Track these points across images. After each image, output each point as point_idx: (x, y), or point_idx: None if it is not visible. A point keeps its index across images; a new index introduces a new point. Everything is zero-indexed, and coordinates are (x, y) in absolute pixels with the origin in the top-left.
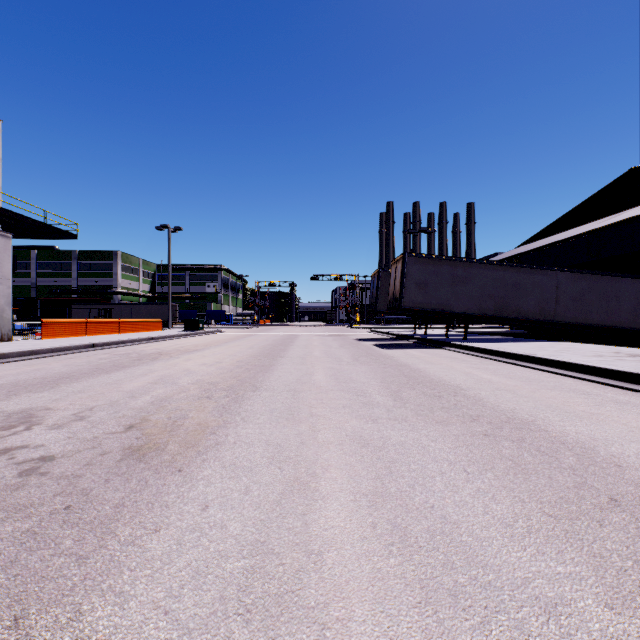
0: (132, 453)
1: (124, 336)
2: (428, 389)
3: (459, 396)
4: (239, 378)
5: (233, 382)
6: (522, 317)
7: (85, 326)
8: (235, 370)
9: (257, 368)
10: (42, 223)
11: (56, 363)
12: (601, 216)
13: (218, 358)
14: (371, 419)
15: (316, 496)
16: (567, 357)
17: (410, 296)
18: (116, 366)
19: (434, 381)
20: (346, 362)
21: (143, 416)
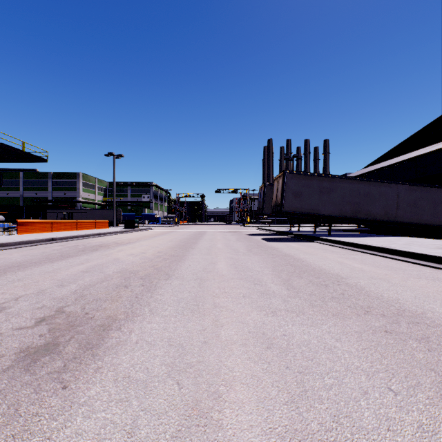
0: (25, 358)
1: (79, 232)
2: (313, 278)
3: (342, 285)
4: (156, 267)
5: (150, 271)
6: (372, 218)
7: (51, 225)
8: (154, 259)
9: (172, 258)
10: (21, 150)
11: (17, 253)
12: (426, 145)
13: (144, 249)
14: (270, 311)
15: (219, 440)
16: (417, 249)
17: (288, 203)
18: (62, 256)
19: (316, 270)
20: (242, 253)
21: (60, 307)
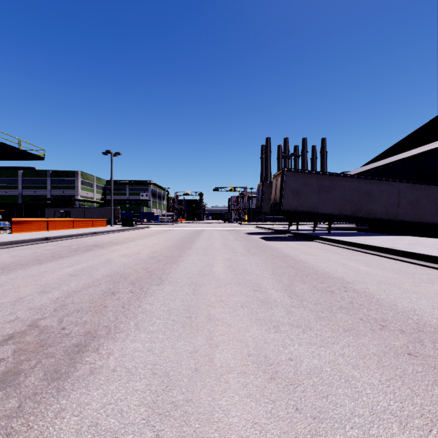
0: None
1: (75, 231)
2: (317, 282)
3: (350, 291)
4: (149, 269)
5: (142, 274)
6: (372, 217)
7: (47, 223)
8: (148, 261)
9: (167, 259)
10: (17, 148)
11: (6, 254)
12: (426, 143)
13: (139, 249)
14: (272, 325)
15: None
16: (424, 250)
17: (287, 201)
18: (52, 257)
19: (319, 273)
20: (240, 253)
21: (34, 320)
